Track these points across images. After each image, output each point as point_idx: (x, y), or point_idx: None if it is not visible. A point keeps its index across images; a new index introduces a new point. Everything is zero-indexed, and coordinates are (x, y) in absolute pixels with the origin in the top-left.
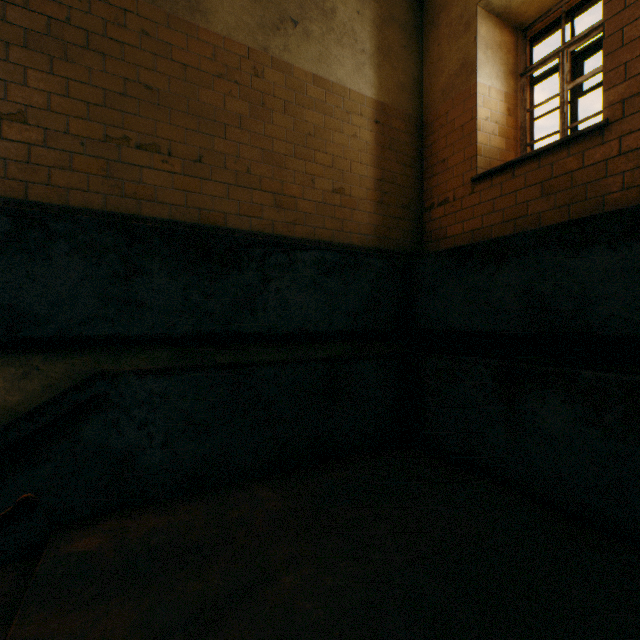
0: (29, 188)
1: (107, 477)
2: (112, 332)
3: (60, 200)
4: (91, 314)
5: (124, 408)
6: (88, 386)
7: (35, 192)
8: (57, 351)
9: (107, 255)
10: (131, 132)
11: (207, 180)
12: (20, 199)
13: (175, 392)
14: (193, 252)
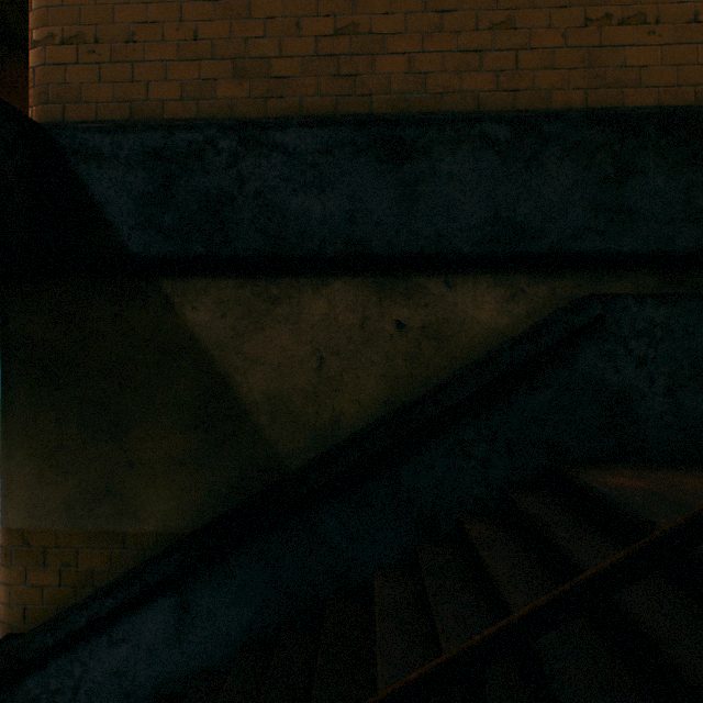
0: (514, 98)
1: (602, 419)
2: (601, 248)
3: (541, 105)
4: (580, 226)
5: (619, 339)
6: (582, 308)
7: (519, 101)
8: (538, 273)
9: (596, 156)
10: (611, 8)
11: (702, 45)
12: (507, 111)
13: (679, 325)
14: (696, 140)
